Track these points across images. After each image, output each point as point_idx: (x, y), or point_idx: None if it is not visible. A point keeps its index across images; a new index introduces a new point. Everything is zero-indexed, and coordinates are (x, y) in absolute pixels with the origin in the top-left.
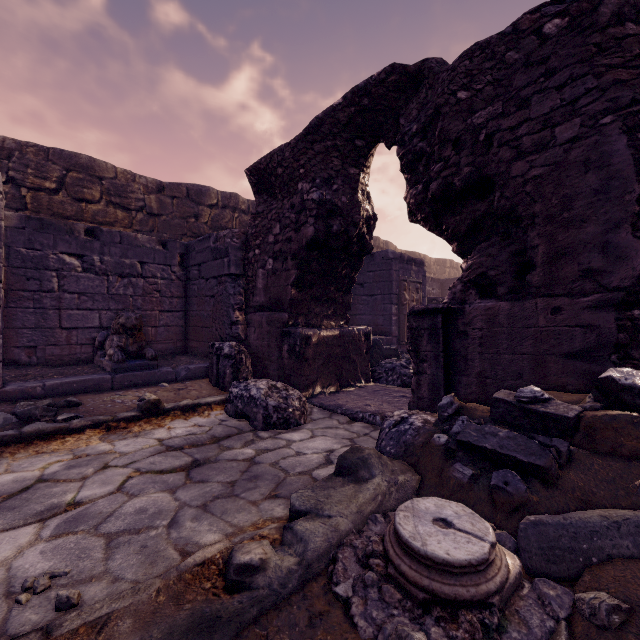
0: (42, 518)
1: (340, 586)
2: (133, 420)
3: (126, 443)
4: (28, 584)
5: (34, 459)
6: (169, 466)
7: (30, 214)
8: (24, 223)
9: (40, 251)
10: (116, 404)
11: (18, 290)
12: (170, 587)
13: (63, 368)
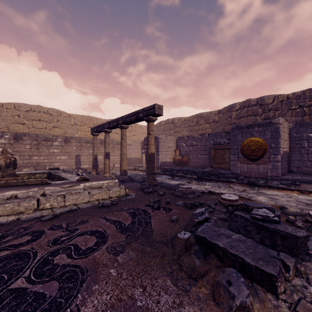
0: (270, 198)
1: (297, 216)
2: (311, 192)
3: (302, 196)
4: (260, 201)
5: (277, 192)
6: (305, 202)
7: (307, 116)
8: (295, 126)
9: (300, 134)
10: (311, 188)
11: (293, 148)
12: (272, 205)
13: (307, 175)
